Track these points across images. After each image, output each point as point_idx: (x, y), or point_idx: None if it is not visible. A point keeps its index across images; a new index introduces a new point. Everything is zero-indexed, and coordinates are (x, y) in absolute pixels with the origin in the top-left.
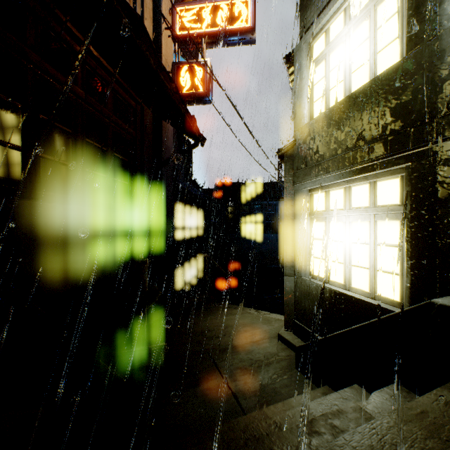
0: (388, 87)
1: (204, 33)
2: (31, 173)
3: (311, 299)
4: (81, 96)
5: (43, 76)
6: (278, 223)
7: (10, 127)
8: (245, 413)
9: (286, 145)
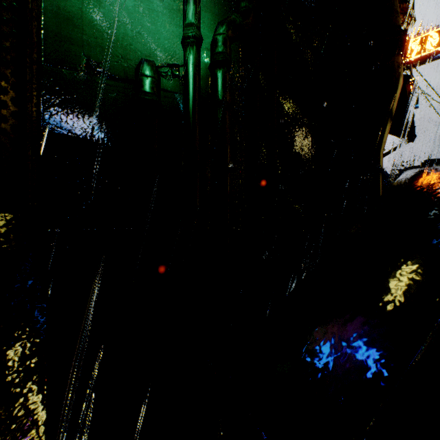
0: None
1: (413, 60)
2: None
3: None
4: None
5: None
6: None
7: None
8: None
9: None
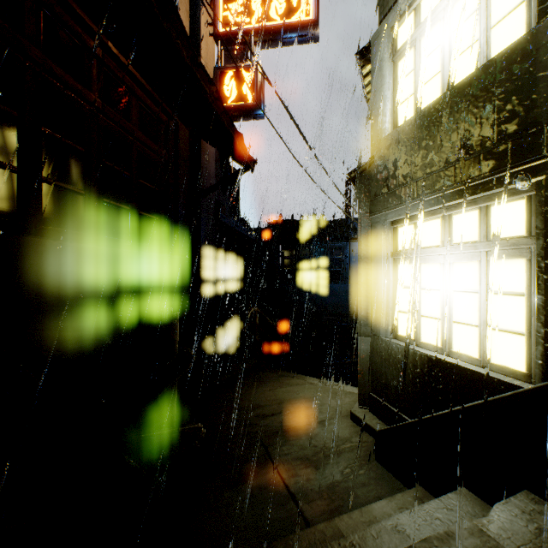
0: (509, 72)
1: (254, 29)
2: (30, 201)
3: (395, 366)
4: (96, 106)
5: (46, 77)
6: (346, 271)
7: (2, 141)
8: (307, 524)
9: (361, 164)
